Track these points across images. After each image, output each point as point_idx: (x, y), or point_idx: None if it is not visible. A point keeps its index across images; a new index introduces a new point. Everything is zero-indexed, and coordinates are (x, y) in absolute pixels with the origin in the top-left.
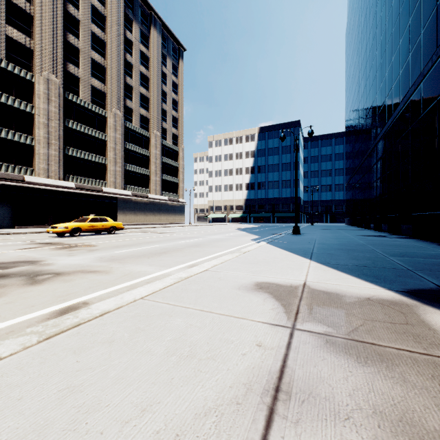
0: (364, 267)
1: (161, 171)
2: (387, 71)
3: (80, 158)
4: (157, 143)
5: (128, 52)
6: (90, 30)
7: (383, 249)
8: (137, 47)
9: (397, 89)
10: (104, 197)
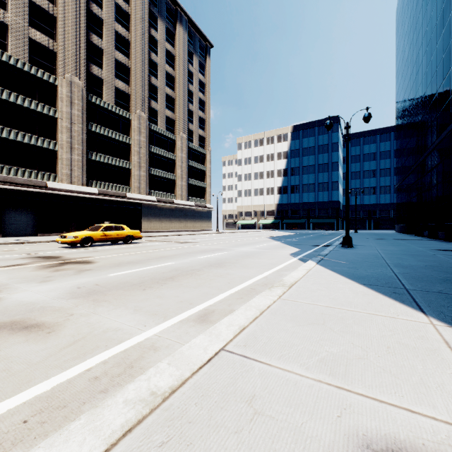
0: None
1: (188, 175)
2: None
3: (103, 163)
4: (183, 145)
5: (153, 51)
6: (114, 29)
7: None
8: (162, 45)
9: None
10: (128, 203)
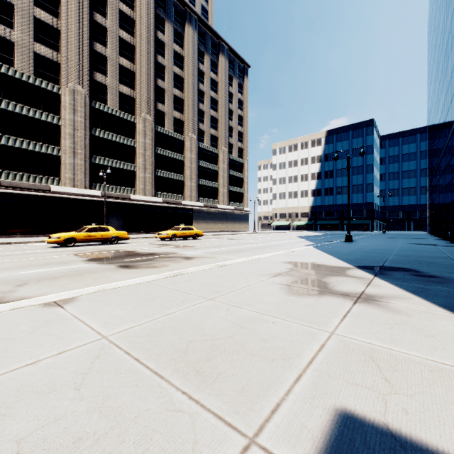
0: (359, 259)
1: (228, 183)
2: (449, 83)
3: (165, 178)
4: (224, 158)
5: (200, 82)
6: (172, 72)
7: (399, 253)
8: (207, 75)
9: (453, 105)
10: (183, 209)
